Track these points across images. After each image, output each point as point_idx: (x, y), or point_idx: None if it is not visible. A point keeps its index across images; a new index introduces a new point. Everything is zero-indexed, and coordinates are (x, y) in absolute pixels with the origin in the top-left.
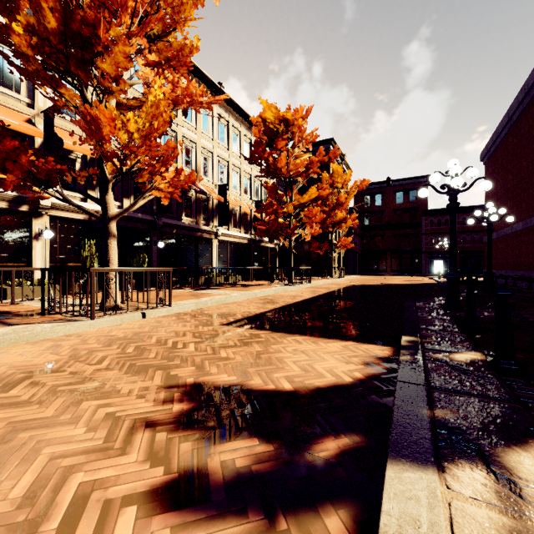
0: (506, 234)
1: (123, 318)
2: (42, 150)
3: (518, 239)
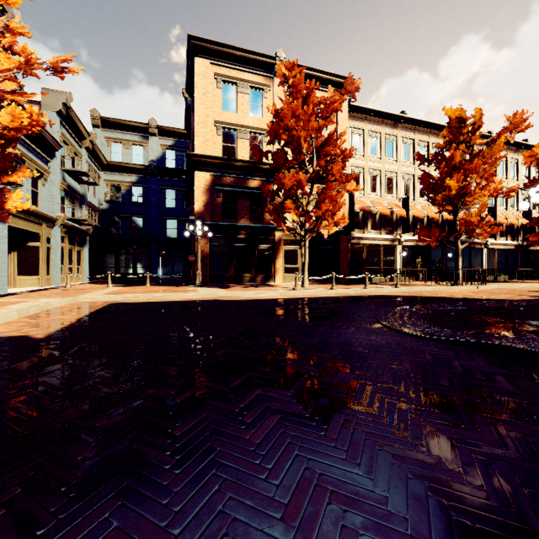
0: None
1: (471, 287)
2: (399, 216)
3: None
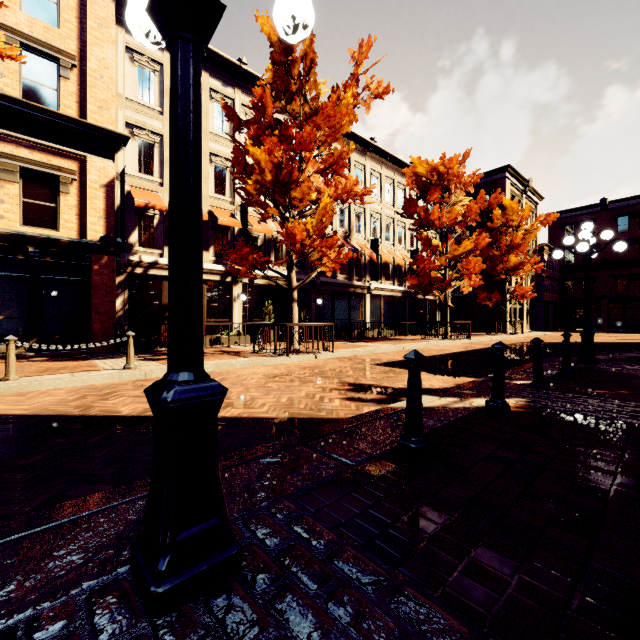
0: None
1: (304, 357)
2: (238, 234)
3: None
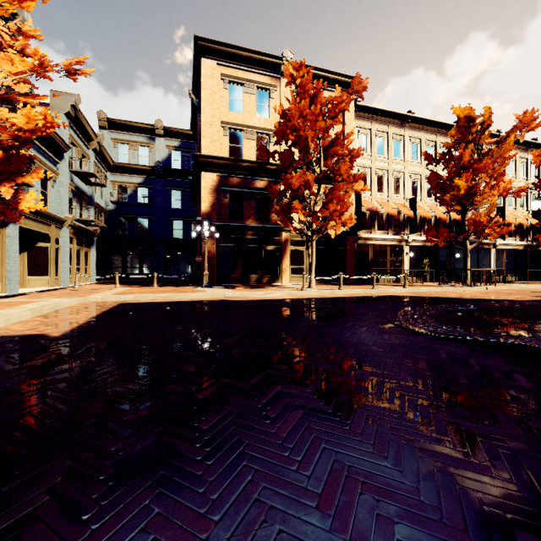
0: None
1: (480, 288)
2: (406, 216)
3: None
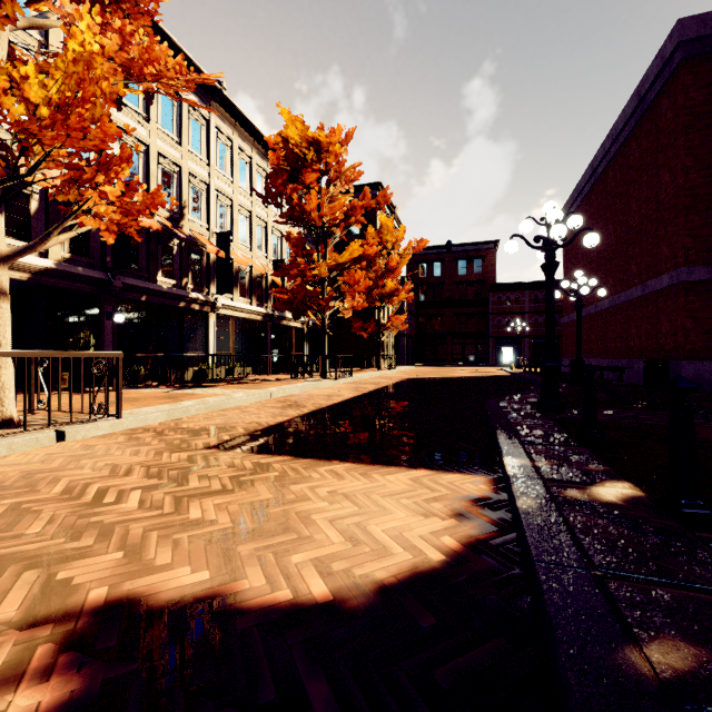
0: (589, 314)
1: (14, 443)
2: None
3: (603, 320)
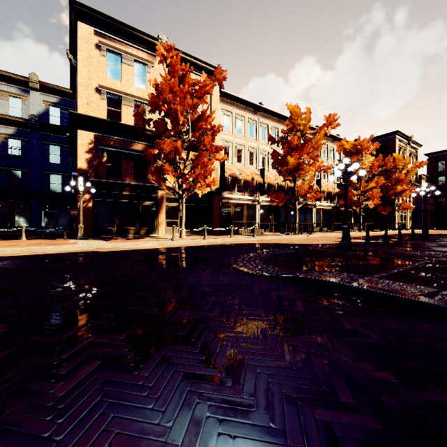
0: None
1: (304, 236)
2: (258, 182)
3: None
